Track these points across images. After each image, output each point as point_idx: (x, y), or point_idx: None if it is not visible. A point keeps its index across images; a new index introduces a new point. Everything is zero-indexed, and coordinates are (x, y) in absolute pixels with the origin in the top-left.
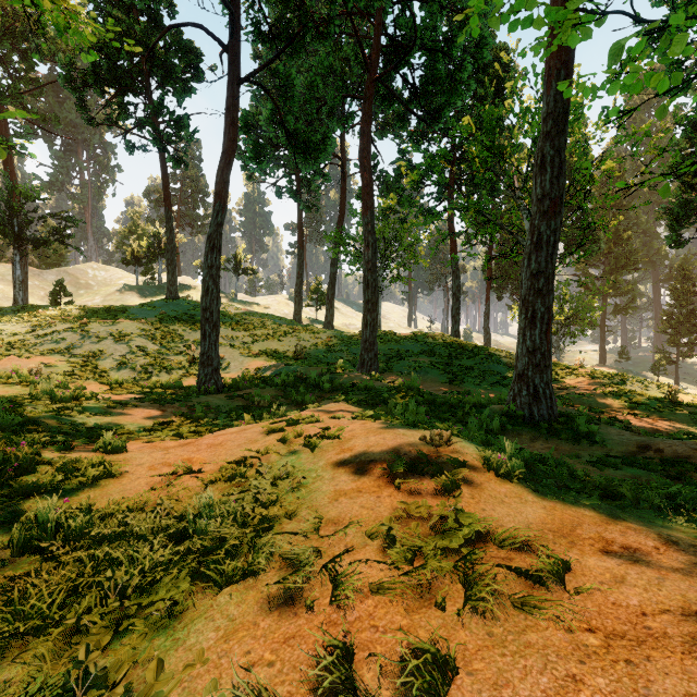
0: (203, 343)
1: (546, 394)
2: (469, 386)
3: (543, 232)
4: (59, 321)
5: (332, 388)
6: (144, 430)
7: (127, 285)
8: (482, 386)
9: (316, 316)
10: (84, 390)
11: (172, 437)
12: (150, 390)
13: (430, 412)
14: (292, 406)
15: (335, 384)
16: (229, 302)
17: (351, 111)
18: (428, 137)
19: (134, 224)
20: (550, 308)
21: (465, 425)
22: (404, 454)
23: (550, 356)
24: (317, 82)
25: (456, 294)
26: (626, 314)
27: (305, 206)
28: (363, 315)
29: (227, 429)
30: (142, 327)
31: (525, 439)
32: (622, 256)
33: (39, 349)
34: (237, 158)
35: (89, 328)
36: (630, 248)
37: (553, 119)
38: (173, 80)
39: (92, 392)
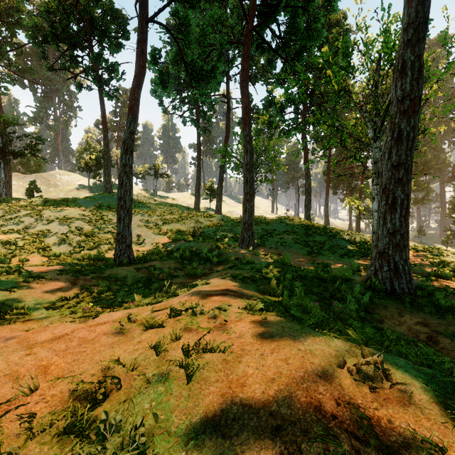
0: (118, 225)
1: (405, 270)
2: (324, 257)
3: (404, 128)
4: (23, 209)
5: (220, 261)
6: (43, 308)
7: (82, 185)
8: (334, 257)
9: (209, 206)
10: (27, 261)
11: (63, 317)
12: (79, 261)
13: (304, 285)
14: (186, 278)
15: (222, 258)
16: (150, 196)
17: (234, 54)
18: (287, 81)
19: (88, 144)
20: (409, 195)
21: (336, 298)
22: (333, 418)
23: (408, 237)
24: (209, 31)
25: (308, 190)
26: (423, 204)
27: (202, 130)
28: (243, 203)
29: (112, 313)
30: (82, 213)
31: (393, 312)
32: (420, 164)
33: (3, 229)
34: (156, 98)
35: (42, 213)
36: (425, 159)
37: (414, 28)
38: (108, 38)
39: (17, 267)
